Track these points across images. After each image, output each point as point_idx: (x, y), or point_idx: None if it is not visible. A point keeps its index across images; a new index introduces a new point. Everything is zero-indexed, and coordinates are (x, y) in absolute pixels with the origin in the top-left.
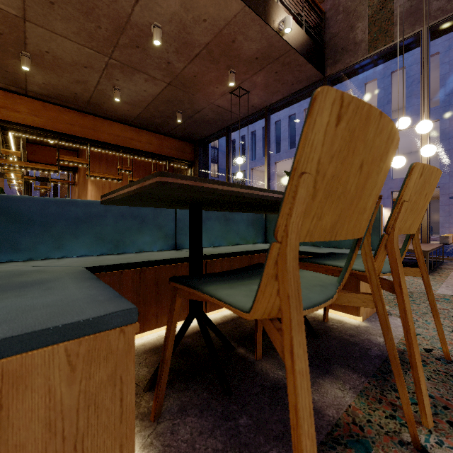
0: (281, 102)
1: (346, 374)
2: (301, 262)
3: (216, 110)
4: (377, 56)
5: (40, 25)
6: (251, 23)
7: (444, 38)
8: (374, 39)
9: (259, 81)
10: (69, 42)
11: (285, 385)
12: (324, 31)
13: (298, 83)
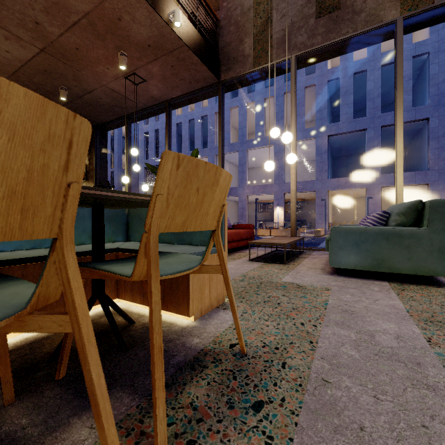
0: (181, 99)
1: (120, 399)
2: (83, 267)
3: (111, 94)
4: (261, 72)
5: None
6: (137, 4)
7: (318, 74)
8: (258, 56)
9: (155, 71)
10: None
11: (11, 442)
12: (219, 38)
13: (196, 82)
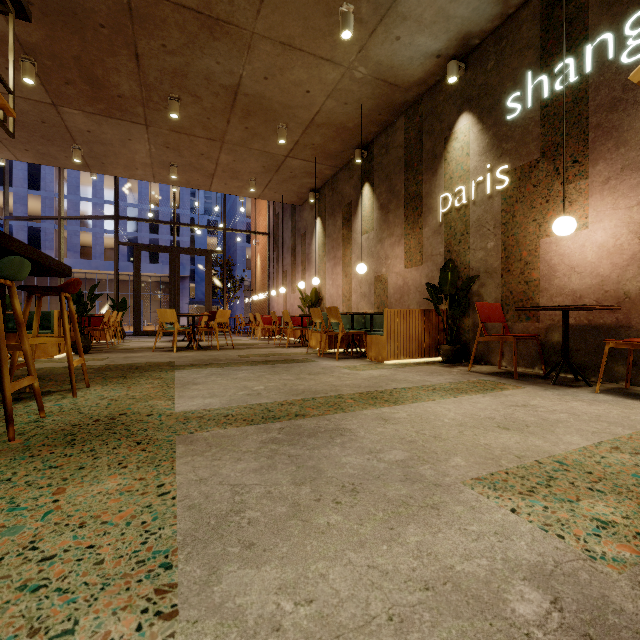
0: None
1: None
2: None
3: None
4: None
5: (40, 102)
6: None
7: None
8: None
9: None
10: (1, 89)
11: None
12: None
13: None
